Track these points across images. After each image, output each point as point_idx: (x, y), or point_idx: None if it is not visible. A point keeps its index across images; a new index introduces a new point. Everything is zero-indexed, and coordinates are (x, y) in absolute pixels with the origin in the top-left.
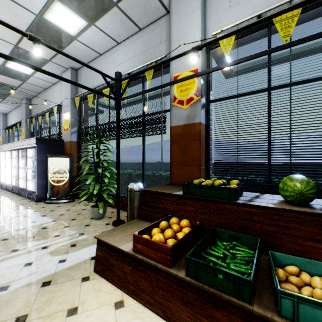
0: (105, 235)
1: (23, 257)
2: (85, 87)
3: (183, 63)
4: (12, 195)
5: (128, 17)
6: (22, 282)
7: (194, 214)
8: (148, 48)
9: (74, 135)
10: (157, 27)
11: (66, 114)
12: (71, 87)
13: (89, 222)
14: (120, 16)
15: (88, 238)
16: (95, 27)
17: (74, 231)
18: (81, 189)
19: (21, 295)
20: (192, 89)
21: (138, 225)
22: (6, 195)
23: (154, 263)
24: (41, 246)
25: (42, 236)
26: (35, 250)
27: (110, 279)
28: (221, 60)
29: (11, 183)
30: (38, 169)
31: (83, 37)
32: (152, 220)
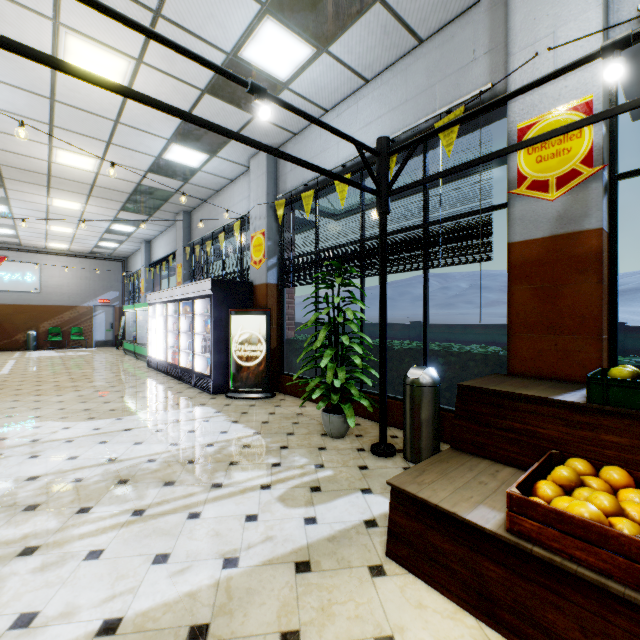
0: (410, 482)
1: (236, 501)
2: (330, 173)
3: (547, 93)
4: (169, 379)
5: (400, 20)
6: (257, 555)
7: (634, 455)
8: (440, 78)
9: (272, 272)
10: (464, 28)
11: (258, 233)
12: (268, 183)
13: (323, 442)
14: (383, 21)
15: (338, 477)
16: (328, 56)
17: (303, 459)
18: (284, 375)
19: (267, 582)
20: (574, 152)
21: (466, 464)
22: (160, 379)
23: (594, 576)
24: (257, 483)
25: (249, 463)
26: (251, 490)
27: (437, 584)
28: (638, 73)
29: (166, 359)
30: (215, 335)
31: (300, 82)
32: (495, 456)
